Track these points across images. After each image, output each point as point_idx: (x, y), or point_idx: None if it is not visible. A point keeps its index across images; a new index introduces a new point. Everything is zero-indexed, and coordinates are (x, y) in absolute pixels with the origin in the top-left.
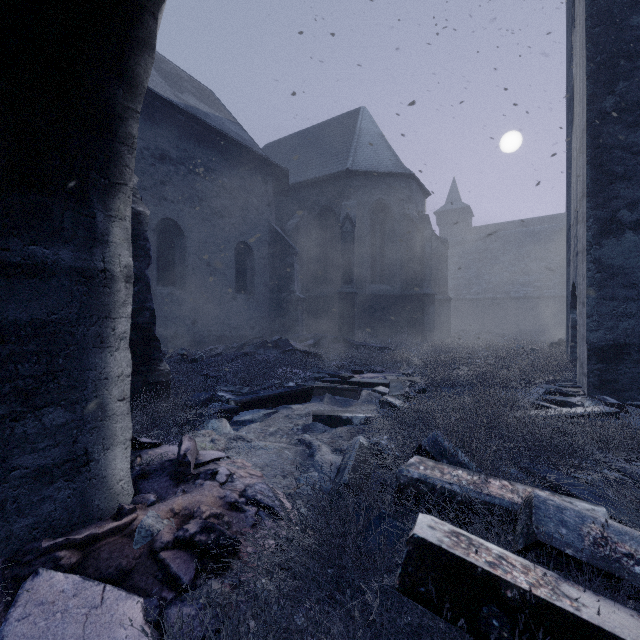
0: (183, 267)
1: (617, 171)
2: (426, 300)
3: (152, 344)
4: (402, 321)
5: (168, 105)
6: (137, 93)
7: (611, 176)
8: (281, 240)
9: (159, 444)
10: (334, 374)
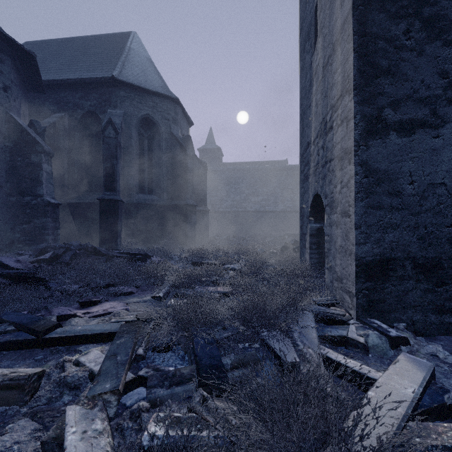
0: None
1: (382, 64)
2: (189, 210)
3: None
4: (168, 228)
5: None
6: None
7: (377, 69)
8: (23, 134)
9: None
10: (23, 325)
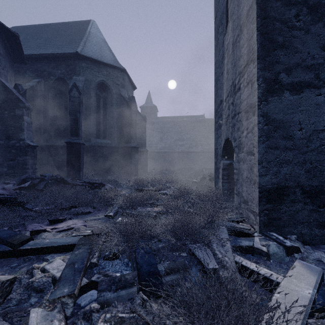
0: None
1: (278, 40)
2: (133, 150)
3: None
4: (118, 164)
5: None
6: None
7: (274, 43)
8: (9, 93)
9: None
10: (2, 239)
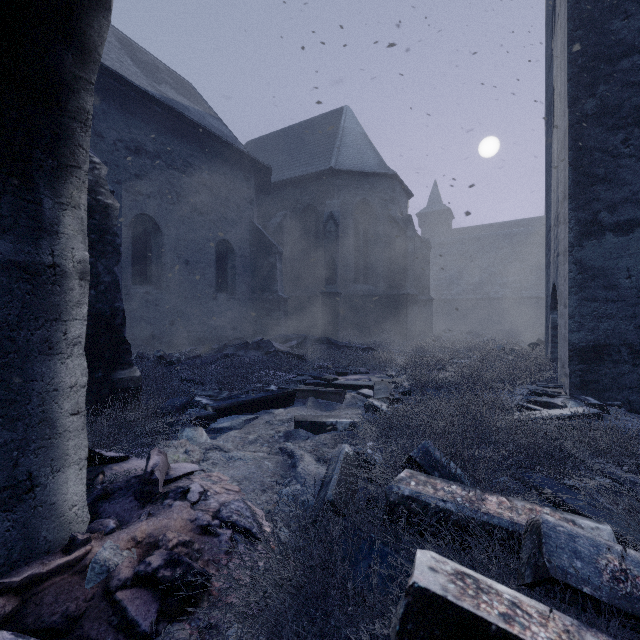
0: (160, 265)
1: (598, 173)
2: (409, 300)
3: (121, 347)
4: (385, 321)
5: (144, 95)
6: (90, 61)
7: (592, 178)
8: (263, 239)
9: (126, 458)
10: (317, 376)
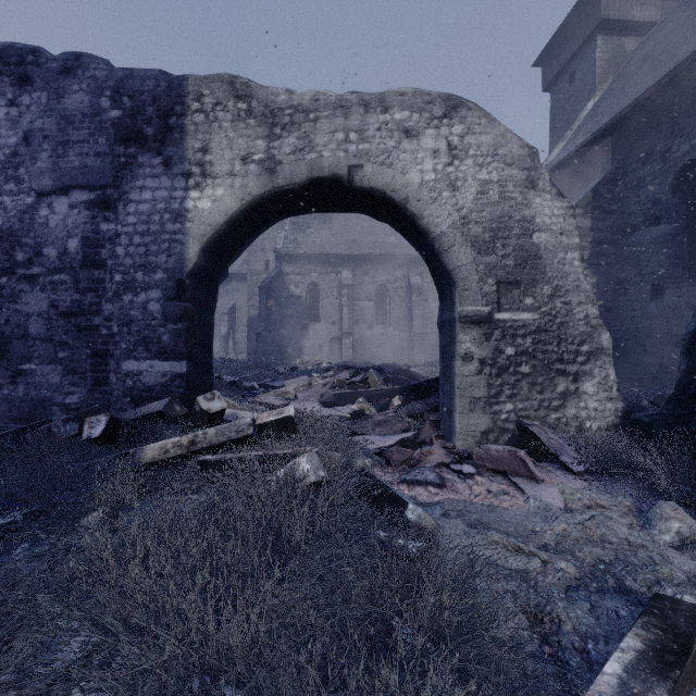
0: None
1: None
2: None
3: None
4: None
5: None
6: (427, 234)
7: None
8: None
9: (572, 470)
10: None
